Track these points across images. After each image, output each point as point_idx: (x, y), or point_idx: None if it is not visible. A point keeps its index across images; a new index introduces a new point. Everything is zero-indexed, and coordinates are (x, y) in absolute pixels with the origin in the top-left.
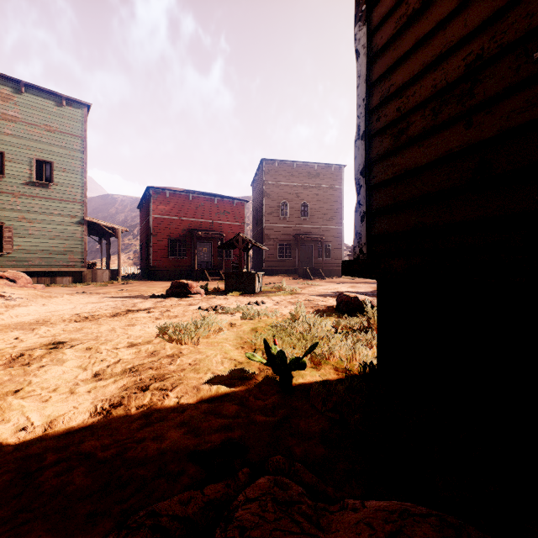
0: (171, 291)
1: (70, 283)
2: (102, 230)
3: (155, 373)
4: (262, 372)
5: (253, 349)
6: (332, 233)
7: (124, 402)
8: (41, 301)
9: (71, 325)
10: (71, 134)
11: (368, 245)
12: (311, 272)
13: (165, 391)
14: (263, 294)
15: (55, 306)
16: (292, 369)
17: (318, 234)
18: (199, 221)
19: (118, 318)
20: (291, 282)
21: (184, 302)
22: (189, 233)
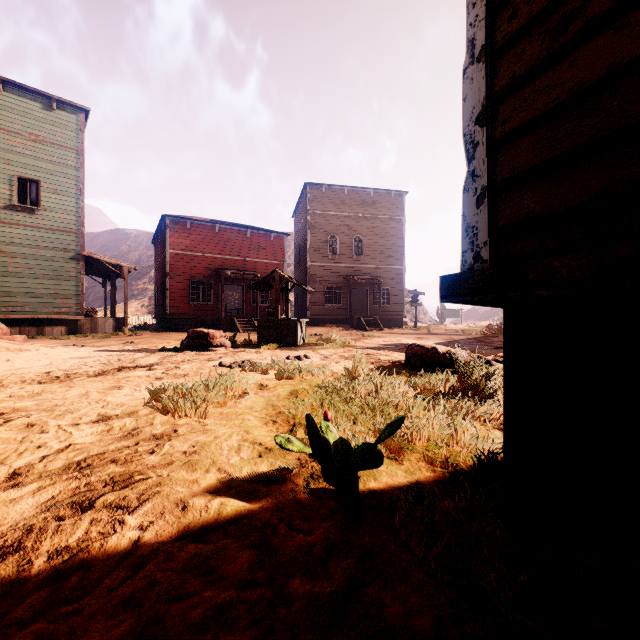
0: (187, 343)
1: (61, 335)
2: (106, 269)
3: (119, 471)
4: (305, 469)
5: (291, 424)
6: (391, 274)
7: (27, 542)
8: (6, 355)
9: (28, 388)
10: (63, 145)
11: (492, 244)
12: (366, 322)
13: (122, 511)
14: (307, 347)
15: (24, 362)
16: (359, 467)
17: (374, 276)
18: (228, 258)
19: (103, 377)
20: (342, 334)
21: (202, 356)
22: (215, 273)
